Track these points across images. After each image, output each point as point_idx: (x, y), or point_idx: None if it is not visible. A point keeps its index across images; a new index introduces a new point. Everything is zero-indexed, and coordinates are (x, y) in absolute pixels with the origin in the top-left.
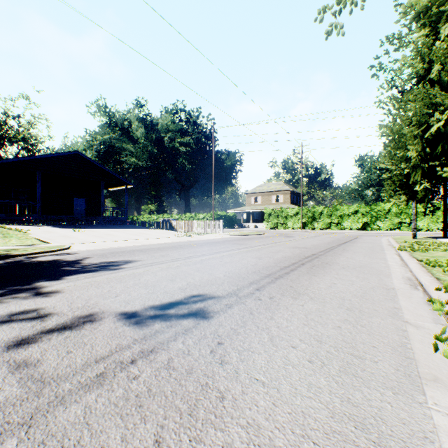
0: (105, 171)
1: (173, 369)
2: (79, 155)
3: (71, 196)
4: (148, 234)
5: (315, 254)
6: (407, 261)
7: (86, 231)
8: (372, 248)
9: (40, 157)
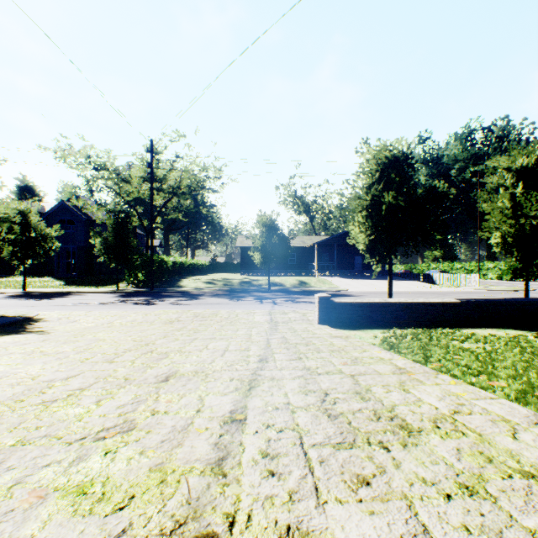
0: None
1: None
2: None
3: (353, 255)
4: (399, 285)
5: None
6: None
7: (359, 281)
8: None
9: (335, 236)
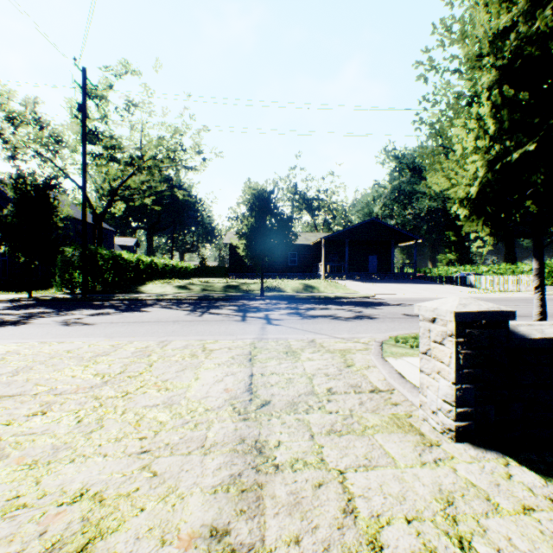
0: (394, 230)
1: (417, 320)
2: (373, 220)
3: (366, 254)
4: (435, 289)
5: None
6: None
7: (380, 285)
8: None
9: (348, 229)
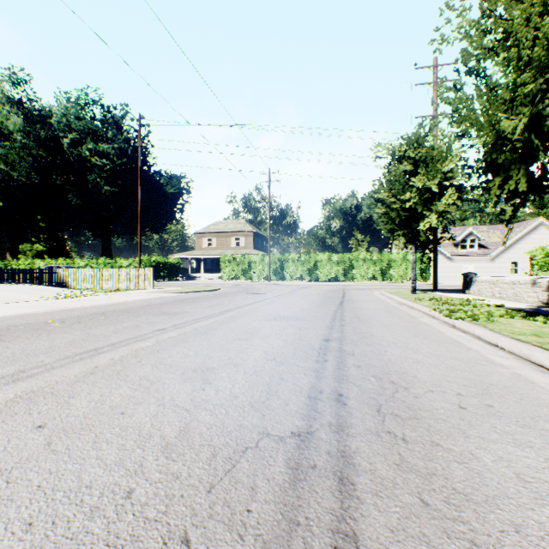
0: None
1: None
2: None
3: None
4: None
5: (329, 338)
6: (542, 356)
7: None
8: (394, 313)
9: None
